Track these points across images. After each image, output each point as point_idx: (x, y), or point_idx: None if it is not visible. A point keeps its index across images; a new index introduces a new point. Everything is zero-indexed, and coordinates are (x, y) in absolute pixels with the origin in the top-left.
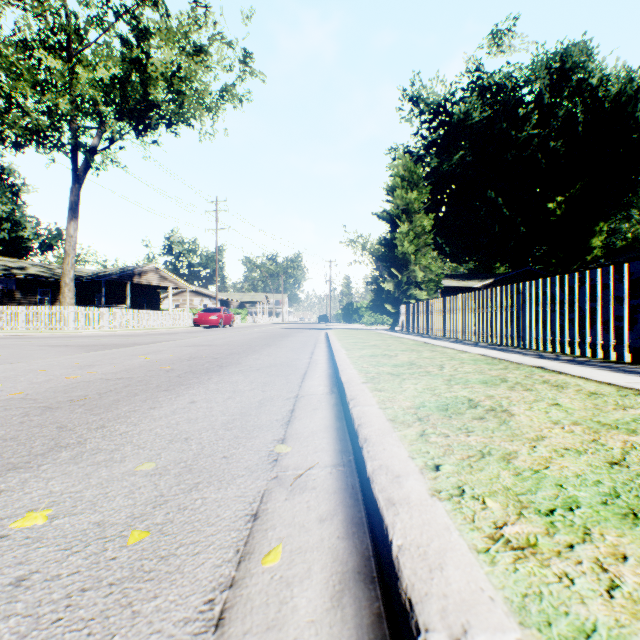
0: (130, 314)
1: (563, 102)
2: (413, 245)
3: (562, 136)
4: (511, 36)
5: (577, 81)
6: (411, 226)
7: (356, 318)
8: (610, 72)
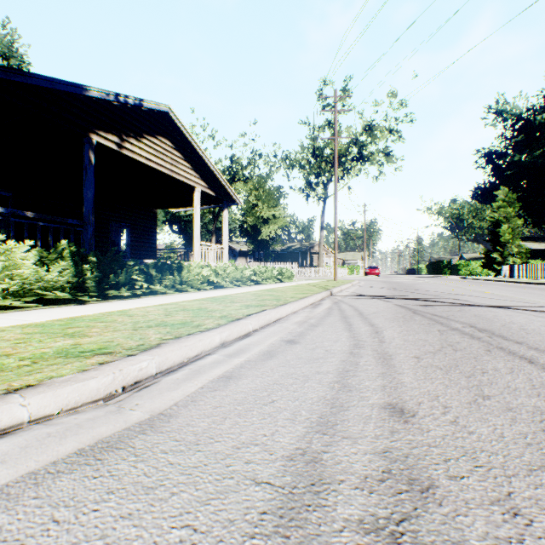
0: (338, 270)
1: None
2: (510, 235)
3: None
4: None
5: None
6: (508, 225)
7: (445, 271)
8: None
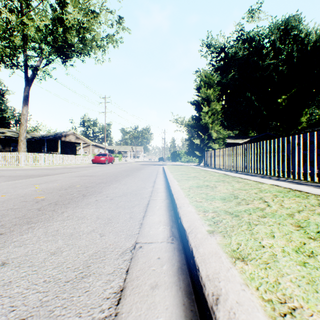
0: (57, 157)
1: (286, 46)
2: (210, 119)
3: (285, 64)
4: (259, 12)
5: (293, 35)
6: (209, 108)
7: (178, 159)
8: (311, 30)
